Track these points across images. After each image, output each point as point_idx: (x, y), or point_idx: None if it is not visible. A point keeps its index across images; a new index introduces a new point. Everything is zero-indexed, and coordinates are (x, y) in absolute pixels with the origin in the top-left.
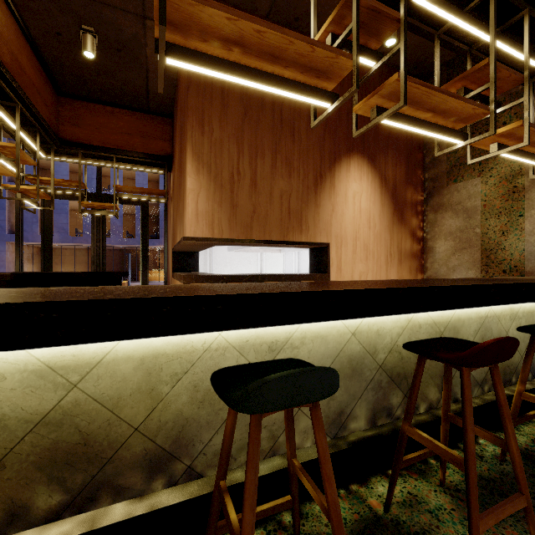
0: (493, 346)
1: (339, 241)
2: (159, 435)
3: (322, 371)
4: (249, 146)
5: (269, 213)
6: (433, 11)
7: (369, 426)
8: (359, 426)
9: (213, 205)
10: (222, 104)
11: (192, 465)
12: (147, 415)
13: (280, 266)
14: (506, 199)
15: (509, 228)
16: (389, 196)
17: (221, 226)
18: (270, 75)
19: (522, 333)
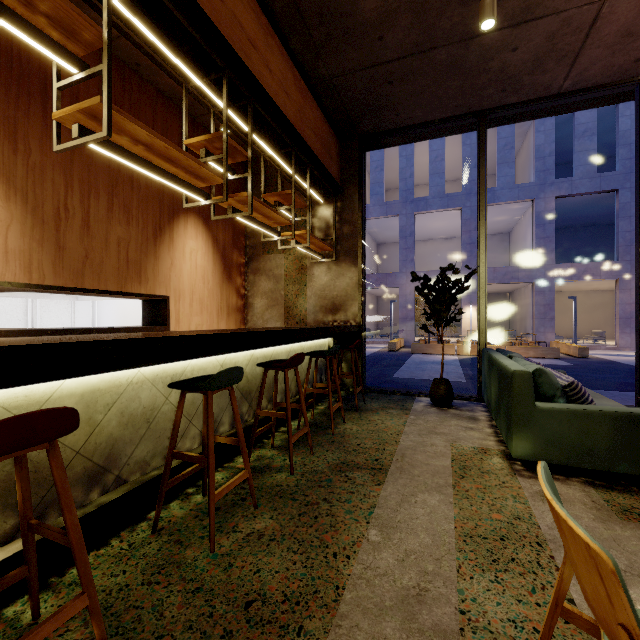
0: (297, 356)
1: (178, 294)
2: (95, 455)
3: (240, 368)
4: (80, 182)
5: (105, 260)
6: (262, 145)
7: (231, 429)
8: (225, 429)
9: (31, 243)
10: (44, 123)
11: (120, 474)
12: (86, 439)
13: (66, 318)
14: (298, 272)
15: (300, 293)
16: (220, 257)
17: (43, 270)
18: (166, 172)
19: (306, 361)
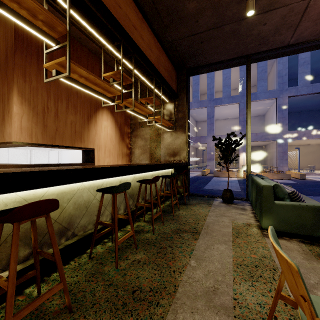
0: (156, 177)
1: (99, 147)
2: (63, 222)
3: (129, 182)
4: (54, 94)
5: (65, 131)
6: (139, 75)
7: (124, 212)
8: (121, 212)
9: (32, 124)
10: (38, 68)
11: (74, 231)
12: (59, 215)
13: (45, 159)
14: (156, 136)
15: (157, 146)
16: (119, 129)
17: (37, 136)
18: (94, 90)
19: (160, 180)
